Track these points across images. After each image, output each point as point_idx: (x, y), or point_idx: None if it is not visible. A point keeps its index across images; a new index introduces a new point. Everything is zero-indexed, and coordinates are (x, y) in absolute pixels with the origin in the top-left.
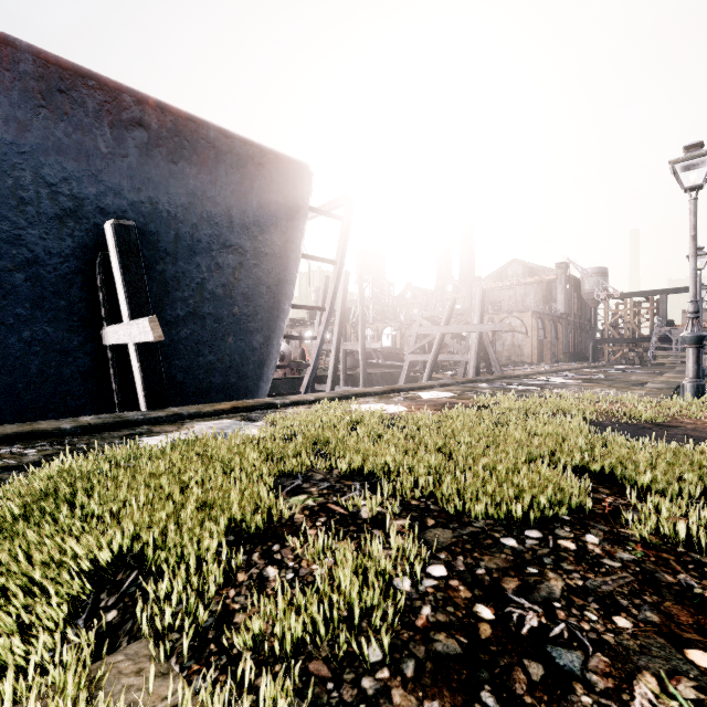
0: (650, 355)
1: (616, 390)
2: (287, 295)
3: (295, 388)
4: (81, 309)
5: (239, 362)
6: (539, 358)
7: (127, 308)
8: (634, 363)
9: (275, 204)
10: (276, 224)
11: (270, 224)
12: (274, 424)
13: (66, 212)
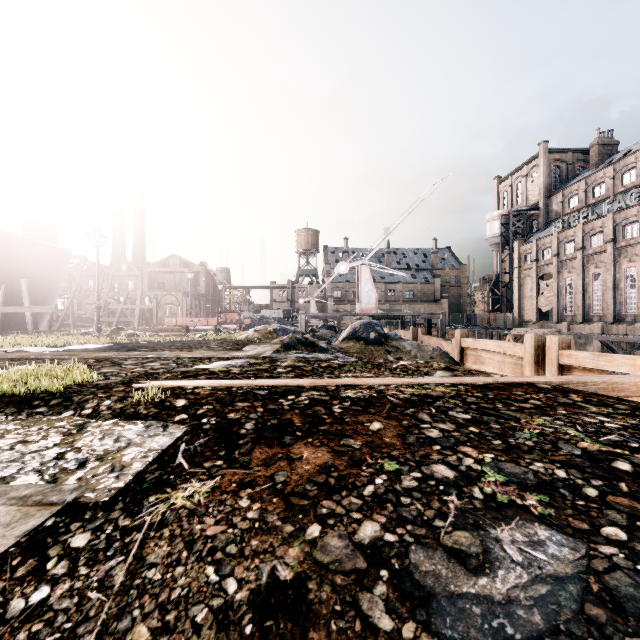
0: None
1: None
2: (58, 294)
3: None
4: None
5: None
6: None
7: (30, 303)
8: None
9: (59, 264)
10: (58, 270)
11: (56, 271)
12: None
13: None
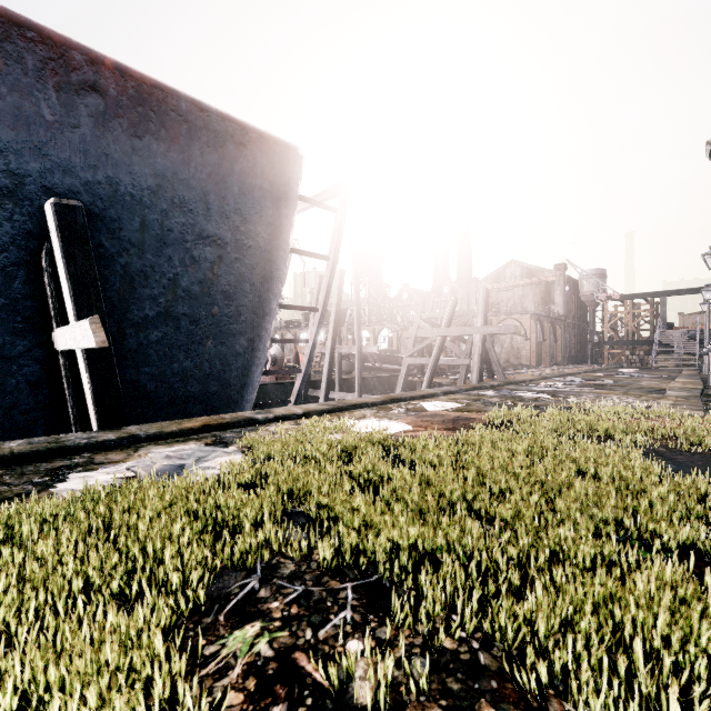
0: (652, 358)
1: (636, 399)
2: (274, 294)
3: (287, 393)
4: (26, 308)
5: (220, 369)
6: (538, 361)
7: (72, 307)
8: (635, 367)
9: (260, 191)
10: (261, 213)
11: (253, 213)
12: (249, 449)
13: (2, 191)
